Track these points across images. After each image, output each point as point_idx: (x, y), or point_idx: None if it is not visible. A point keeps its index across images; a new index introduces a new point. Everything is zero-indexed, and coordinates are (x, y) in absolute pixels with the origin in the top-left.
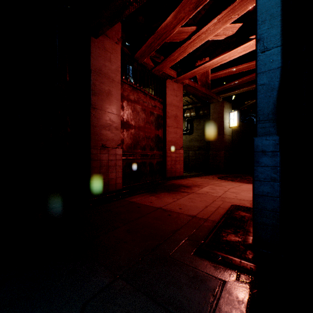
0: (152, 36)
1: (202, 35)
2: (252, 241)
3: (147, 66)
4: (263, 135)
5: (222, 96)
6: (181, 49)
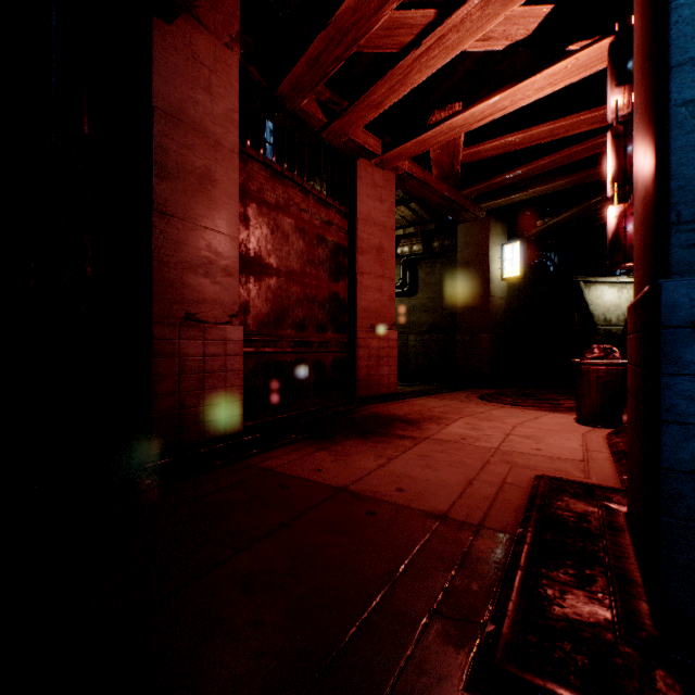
0: (322, 33)
1: (450, 36)
2: (652, 622)
3: (309, 122)
4: (693, 270)
5: (485, 205)
6: (395, 75)
